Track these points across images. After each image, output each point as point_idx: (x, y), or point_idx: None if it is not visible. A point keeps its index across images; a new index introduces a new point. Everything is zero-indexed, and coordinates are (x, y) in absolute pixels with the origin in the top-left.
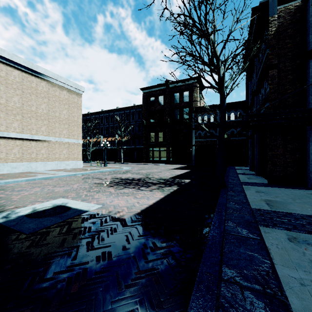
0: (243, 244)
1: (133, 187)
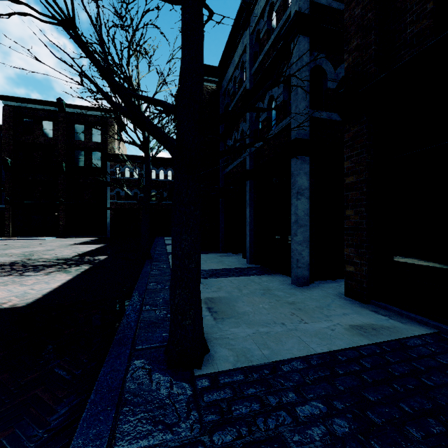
0: (160, 293)
1: (8, 274)
